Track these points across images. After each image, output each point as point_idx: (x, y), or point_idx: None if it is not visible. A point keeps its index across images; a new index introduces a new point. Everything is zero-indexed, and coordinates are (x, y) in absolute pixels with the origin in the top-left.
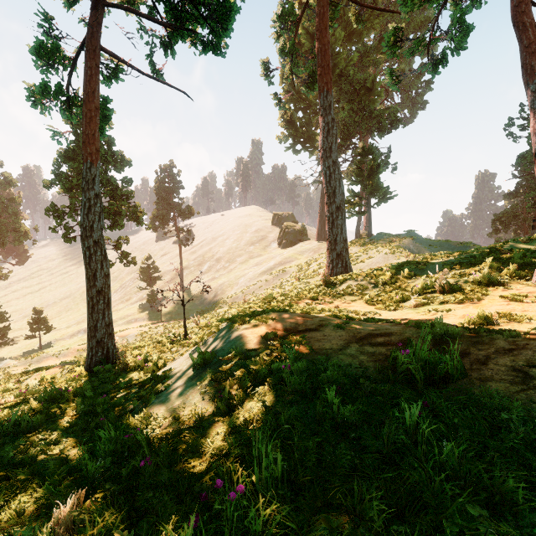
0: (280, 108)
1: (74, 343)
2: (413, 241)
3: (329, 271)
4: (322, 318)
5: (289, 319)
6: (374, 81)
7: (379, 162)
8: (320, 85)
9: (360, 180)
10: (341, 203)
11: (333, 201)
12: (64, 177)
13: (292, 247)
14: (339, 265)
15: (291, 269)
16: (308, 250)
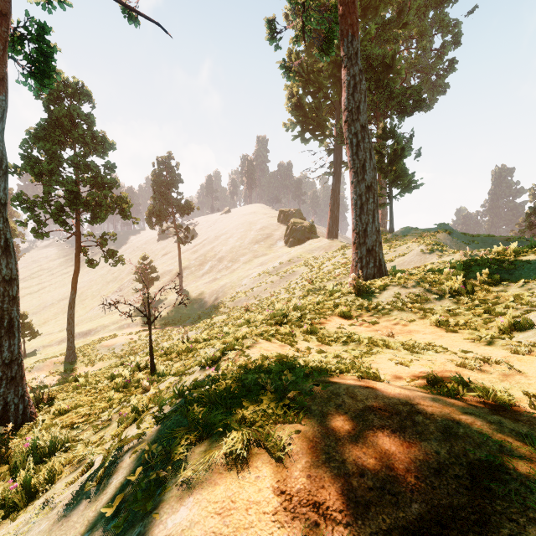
0: (288, 79)
1: (59, 352)
2: (449, 236)
3: (356, 273)
4: (439, 416)
5: (344, 424)
6: (394, 57)
7: (404, 145)
8: (343, 28)
9: (380, 167)
10: (372, 182)
11: (362, 178)
12: (34, 161)
13: (300, 245)
14: (371, 264)
15: (300, 269)
16: (318, 249)
